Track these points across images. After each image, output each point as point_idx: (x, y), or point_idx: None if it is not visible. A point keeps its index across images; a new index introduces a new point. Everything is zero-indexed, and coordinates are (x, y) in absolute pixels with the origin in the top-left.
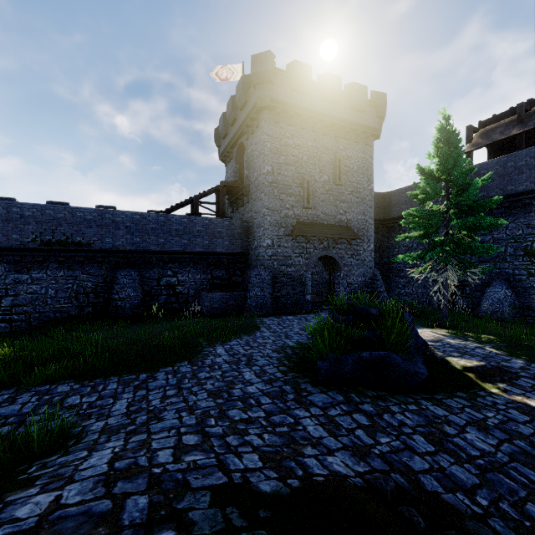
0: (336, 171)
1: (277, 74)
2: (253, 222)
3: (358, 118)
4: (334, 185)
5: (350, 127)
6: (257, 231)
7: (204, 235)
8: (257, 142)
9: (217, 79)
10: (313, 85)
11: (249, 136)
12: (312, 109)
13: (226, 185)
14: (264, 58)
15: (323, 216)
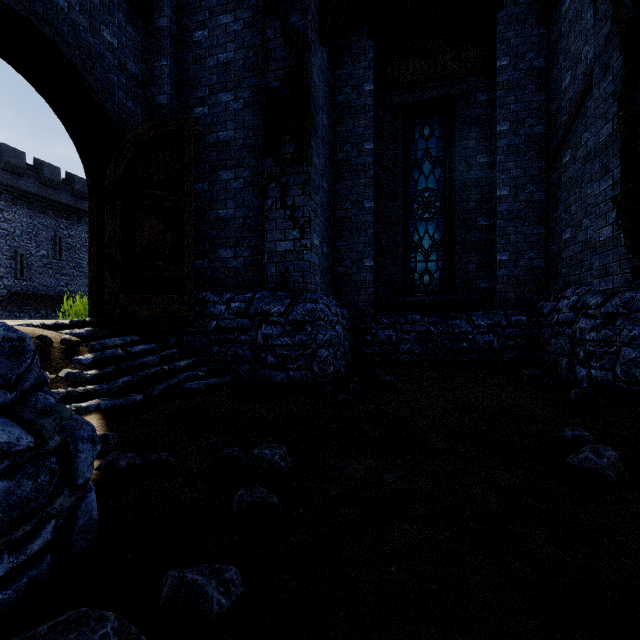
0: (57, 248)
1: None
2: None
3: (81, 204)
4: (55, 259)
5: (72, 211)
6: None
7: None
8: None
9: None
10: (28, 168)
11: None
12: (27, 190)
13: None
14: None
15: (42, 288)
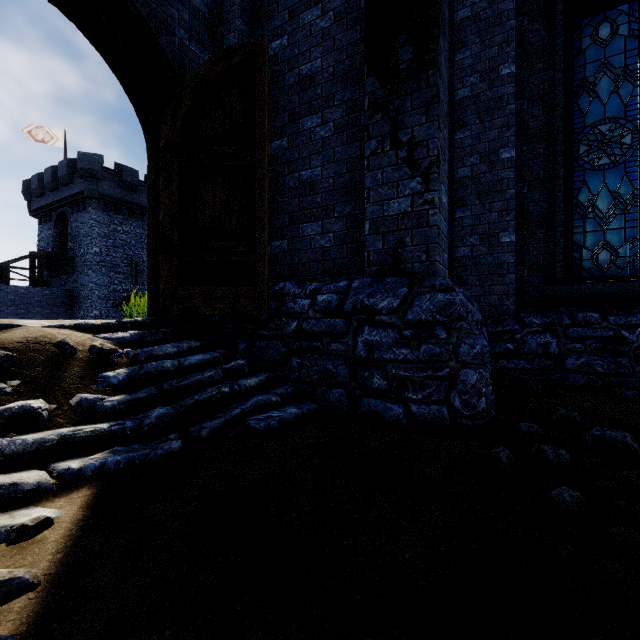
0: None
1: (105, 172)
2: (79, 293)
3: None
4: None
5: None
6: (85, 302)
7: (19, 304)
8: (84, 222)
9: (31, 138)
10: (140, 185)
11: (74, 212)
12: (140, 204)
13: (46, 254)
14: (93, 159)
15: None
